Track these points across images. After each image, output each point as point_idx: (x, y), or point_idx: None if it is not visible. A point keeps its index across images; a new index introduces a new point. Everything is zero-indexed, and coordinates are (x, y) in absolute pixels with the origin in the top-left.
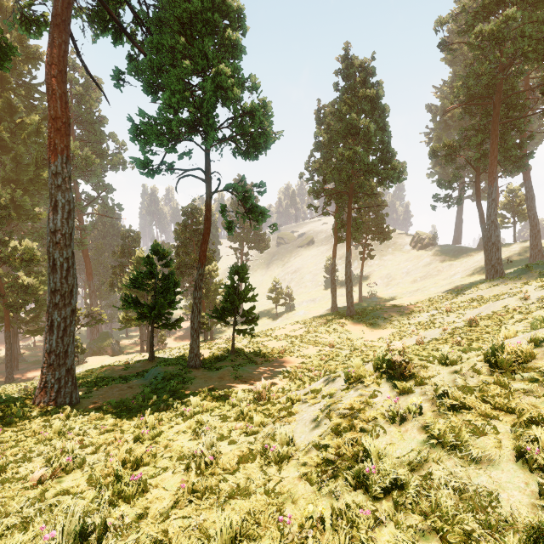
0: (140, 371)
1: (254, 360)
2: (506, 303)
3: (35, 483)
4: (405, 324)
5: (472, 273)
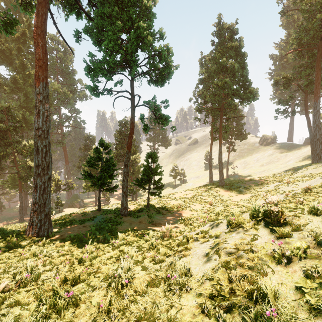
0: (92, 217)
1: (161, 212)
2: None
3: None
4: (258, 191)
5: (301, 160)
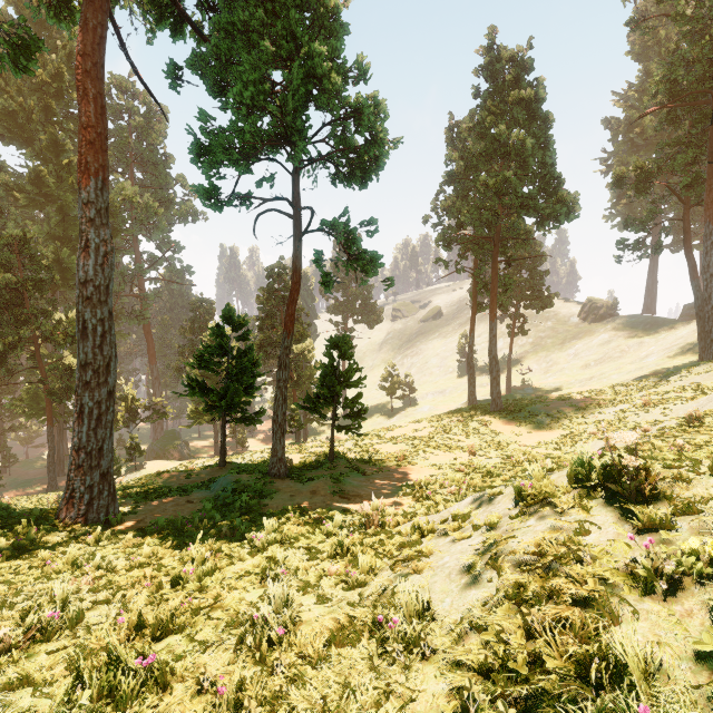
0: (206, 479)
1: (361, 469)
2: None
3: None
4: (580, 423)
5: (674, 353)
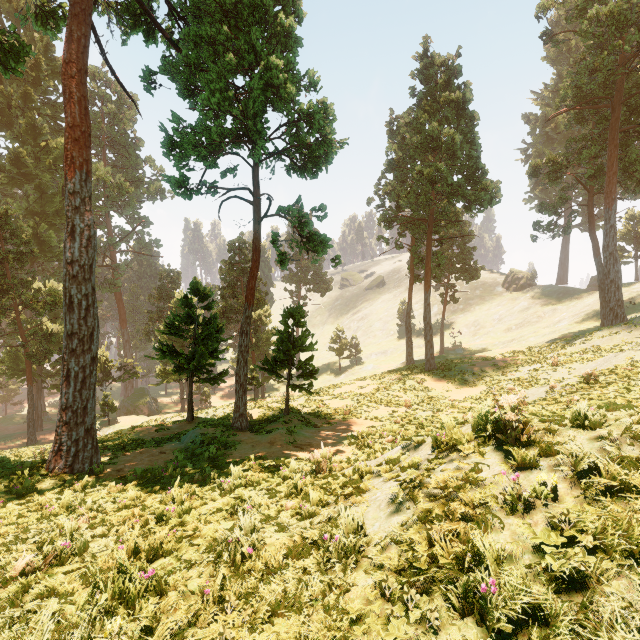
0: (176, 433)
1: (312, 422)
2: (632, 355)
3: (16, 577)
4: (500, 380)
5: (582, 319)
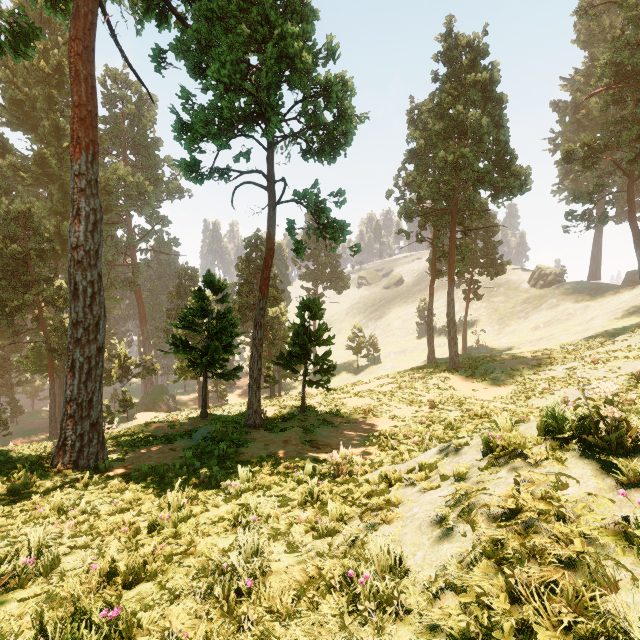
0: (189, 429)
1: (330, 421)
2: None
3: None
4: (532, 379)
5: (618, 316)
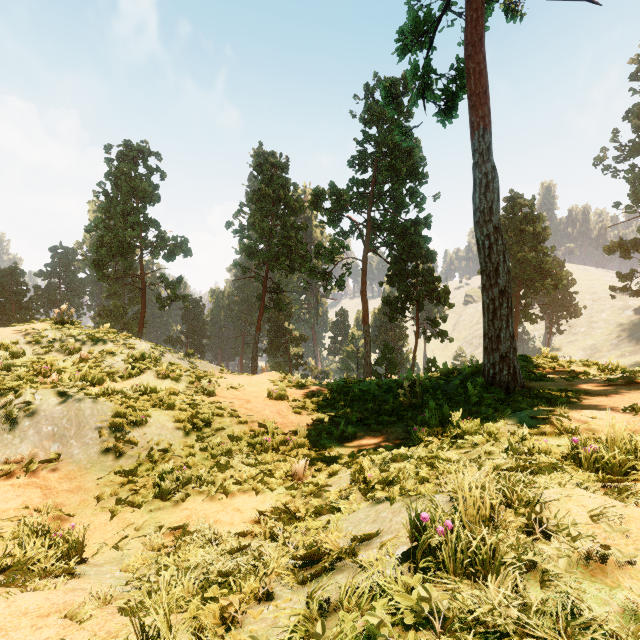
0: None
1: None
2: None
3: None
4: None
5: None
